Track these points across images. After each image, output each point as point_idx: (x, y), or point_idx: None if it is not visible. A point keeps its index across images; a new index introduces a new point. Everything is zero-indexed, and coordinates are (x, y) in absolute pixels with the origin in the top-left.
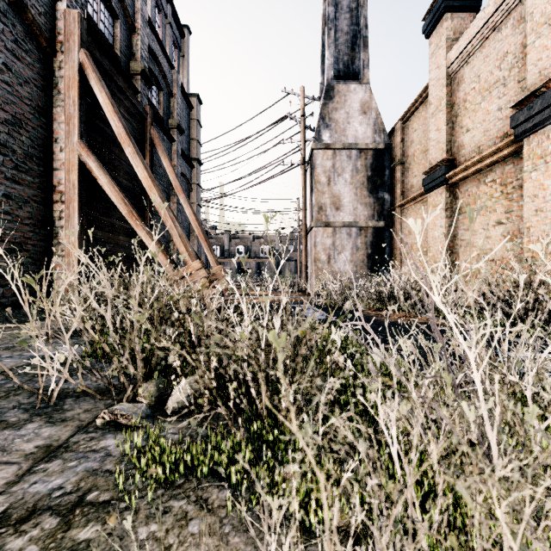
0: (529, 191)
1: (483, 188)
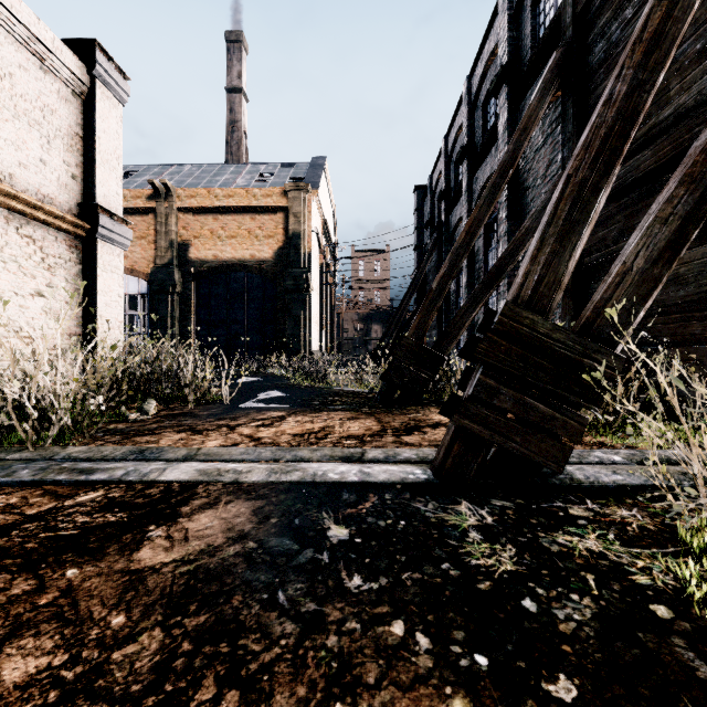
0: (102, 286)
1: (16, 236)
